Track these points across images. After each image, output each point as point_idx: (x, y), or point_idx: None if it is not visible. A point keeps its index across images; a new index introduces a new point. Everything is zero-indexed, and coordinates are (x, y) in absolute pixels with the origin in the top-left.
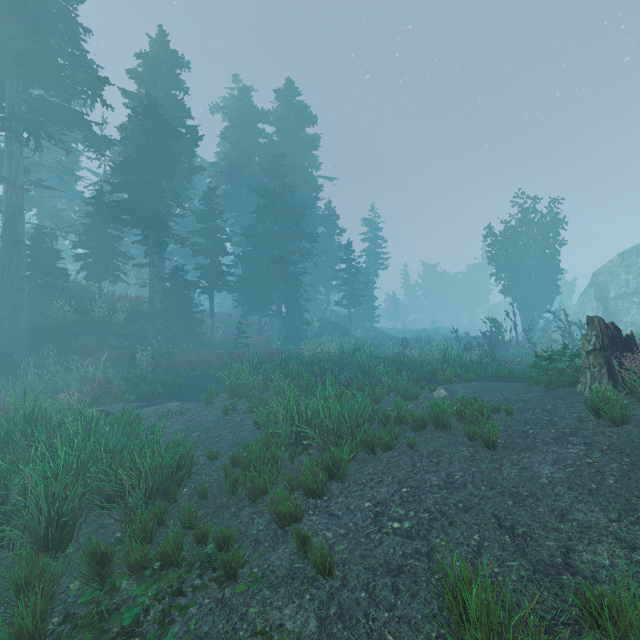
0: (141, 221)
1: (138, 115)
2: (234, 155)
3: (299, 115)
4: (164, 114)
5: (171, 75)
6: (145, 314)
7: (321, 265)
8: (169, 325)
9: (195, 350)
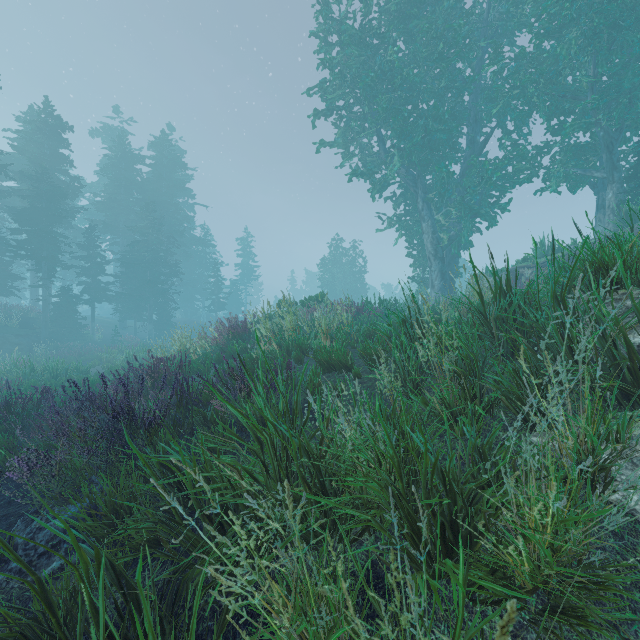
0: (38, 258)
1: (33, 180)
2: (113, 188)
3: (172, 162)
4: (50, 166)
5: (57, 137)
6: (36, 320)
7: (197, 277)
8: (58, 328)
9: (80, 346)
